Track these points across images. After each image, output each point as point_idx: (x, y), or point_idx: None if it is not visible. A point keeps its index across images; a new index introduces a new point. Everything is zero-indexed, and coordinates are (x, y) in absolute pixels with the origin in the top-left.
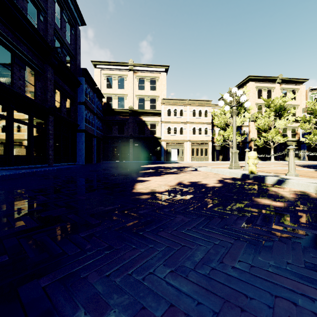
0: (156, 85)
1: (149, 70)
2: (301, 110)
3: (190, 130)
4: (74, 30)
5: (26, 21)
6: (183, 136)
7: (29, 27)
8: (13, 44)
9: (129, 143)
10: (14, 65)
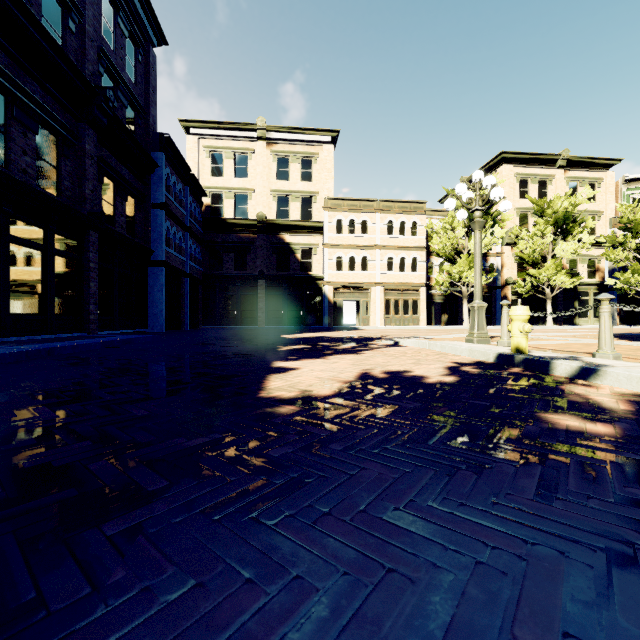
0: (312, 170)
1: (299, 139)
2: (607, 223)
3: (383, 261)
4: (143, 54)
5: (39, 29)
6: (367, 276)
7: (44, 44)
8: (9, 77)
9: (257, 289)
10: (11, 122)
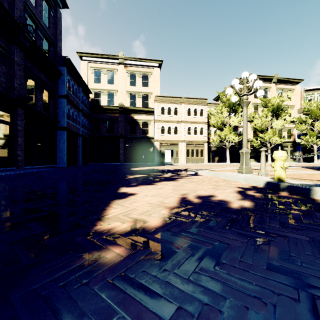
0: (148, 81)
1: (141, 64)
2: (296, 111)
3: (185, 129)
4: (53, 12)
5: None
6: (177, 137)
7: None
8: None
9: (119, 143)
10: None
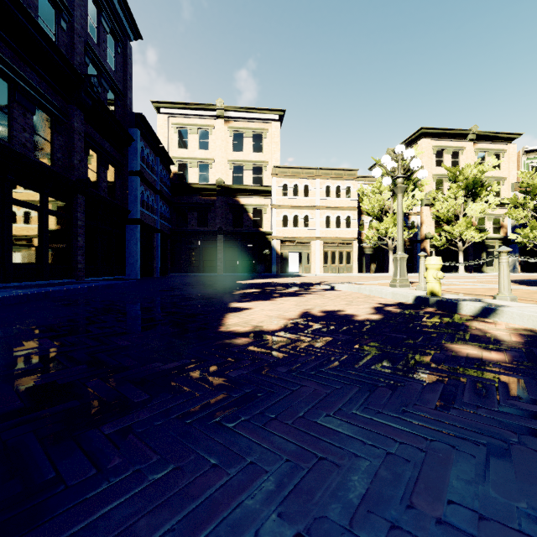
0: (263, 143)
1: (252, 117)
2: (509, 187)
3: (322, 219)
4: (122, 47)
5: (36, 27)
6: (308, 231)
7: (41, 40)
8: (12, 68)
9: (217, 242)
10: (13, 104)
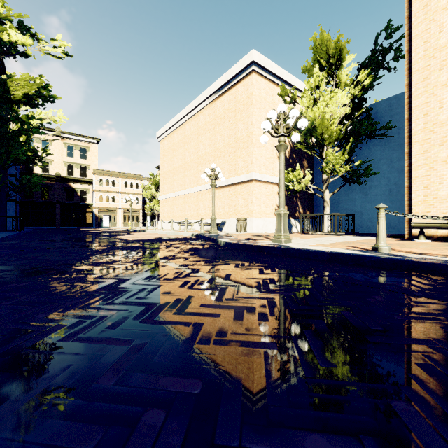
0: (87, 154)
1: (80, 139)
2: None
3: (123, 199)
4: None
5: None
6: (115, 204)
7: None
8: None
9: (56, 209)
10: None
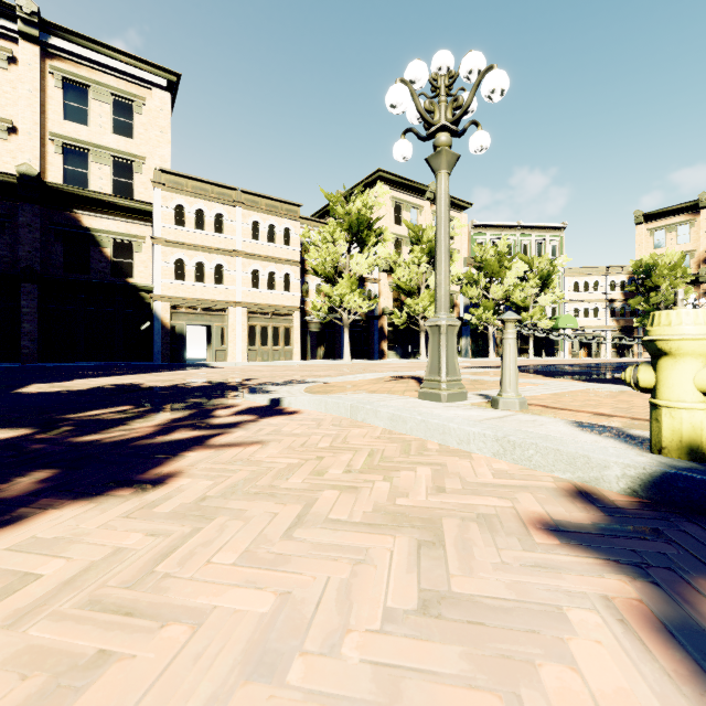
0: (134, 122)
1: (109, 64)
2: (462, 261)
3: (246, 274)
4: None
5: None
6: (223, 291)
7: None
8: None
9: (21, 298)
10: None
